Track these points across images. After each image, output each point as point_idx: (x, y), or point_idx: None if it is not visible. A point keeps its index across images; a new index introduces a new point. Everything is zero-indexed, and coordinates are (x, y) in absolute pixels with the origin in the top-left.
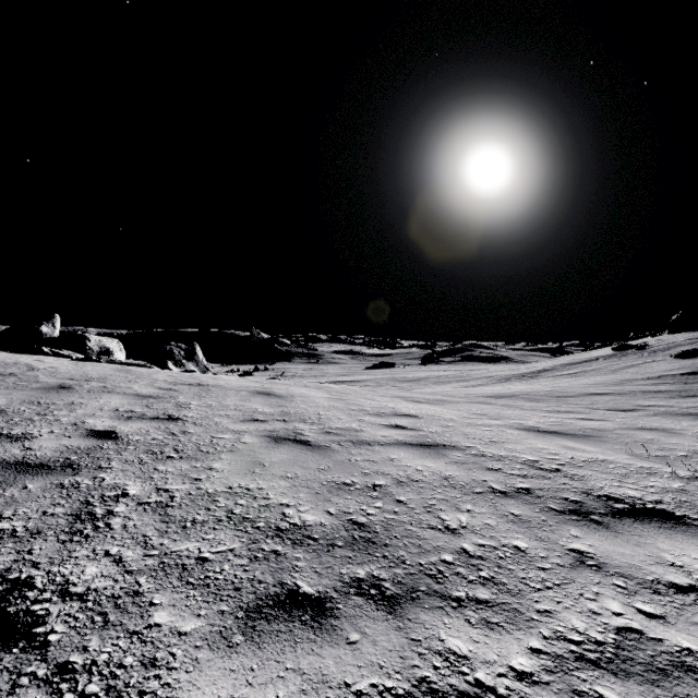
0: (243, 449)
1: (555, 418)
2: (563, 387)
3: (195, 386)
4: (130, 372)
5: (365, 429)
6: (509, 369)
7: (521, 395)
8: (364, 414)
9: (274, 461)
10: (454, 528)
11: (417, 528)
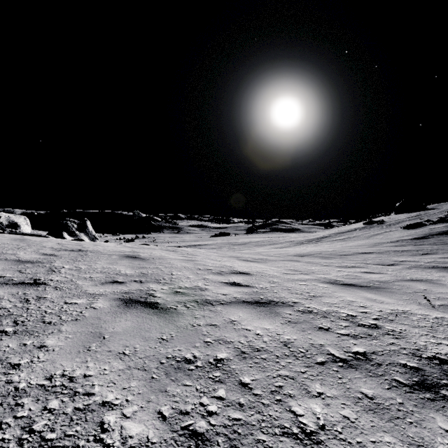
0: (89, 317)
1: (347, 272)
2: (340, 248)
3: (75, 252)
4: (24, 241)
5: (209, 287)
6: (302, 236)
7: (315, 254)
8: (208, 273)
9: (116, 332)
10: (312, 431)
11: (269, 437)
